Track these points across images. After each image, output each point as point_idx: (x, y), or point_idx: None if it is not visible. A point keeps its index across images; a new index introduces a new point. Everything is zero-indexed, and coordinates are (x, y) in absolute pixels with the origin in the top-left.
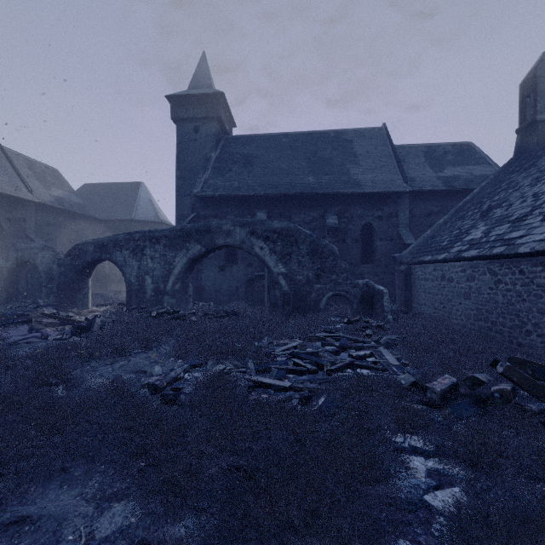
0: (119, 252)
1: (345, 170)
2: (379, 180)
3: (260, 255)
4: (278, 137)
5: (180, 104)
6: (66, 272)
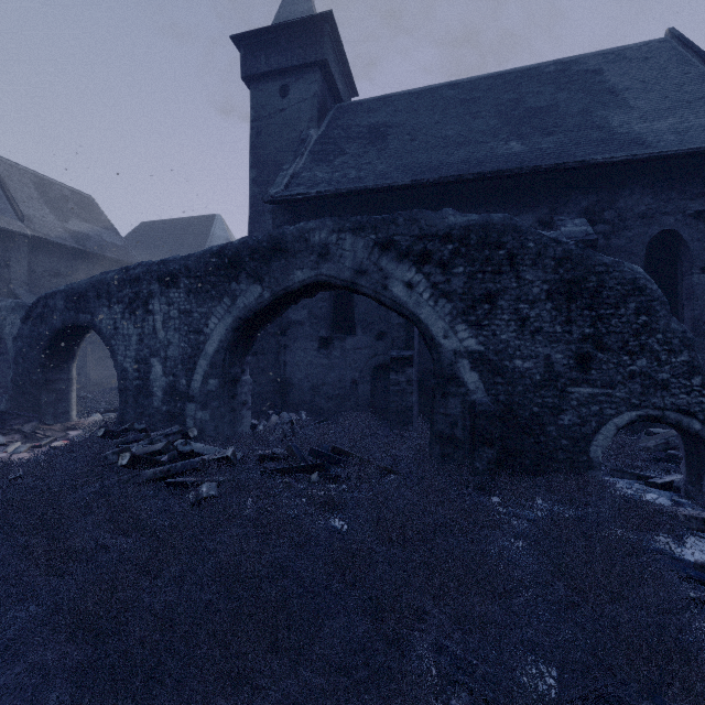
0: (106, 308)
1: (595, 121)
2: (693, 126)
3: (405, 305)
4: (435, 90)
5: (255, 49)
6: (25, 350)
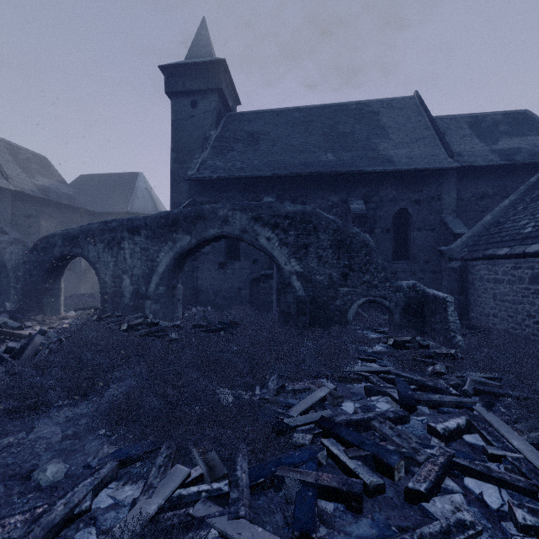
0: (92, 245)
1: (371, 145)
2: (416, 155)
3: (266, 249)
4: (288, 112)
5: (175, 75)
6: (32, 270)
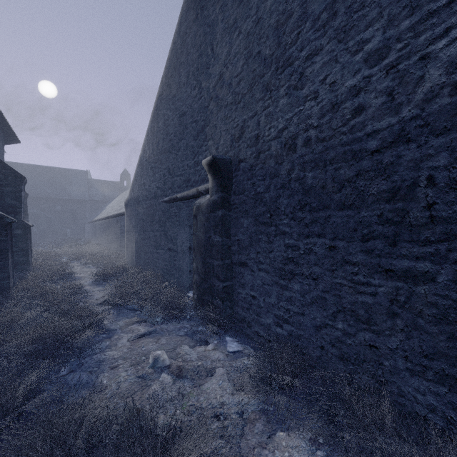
0: None
1: (66, 189)
2: (79, 194)
3: None
4: (33, 167)
5: None
6: None
